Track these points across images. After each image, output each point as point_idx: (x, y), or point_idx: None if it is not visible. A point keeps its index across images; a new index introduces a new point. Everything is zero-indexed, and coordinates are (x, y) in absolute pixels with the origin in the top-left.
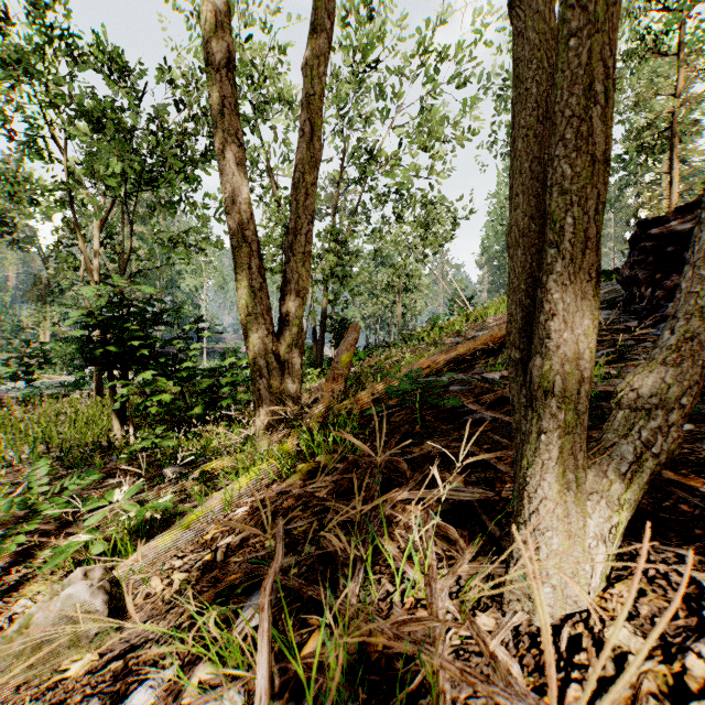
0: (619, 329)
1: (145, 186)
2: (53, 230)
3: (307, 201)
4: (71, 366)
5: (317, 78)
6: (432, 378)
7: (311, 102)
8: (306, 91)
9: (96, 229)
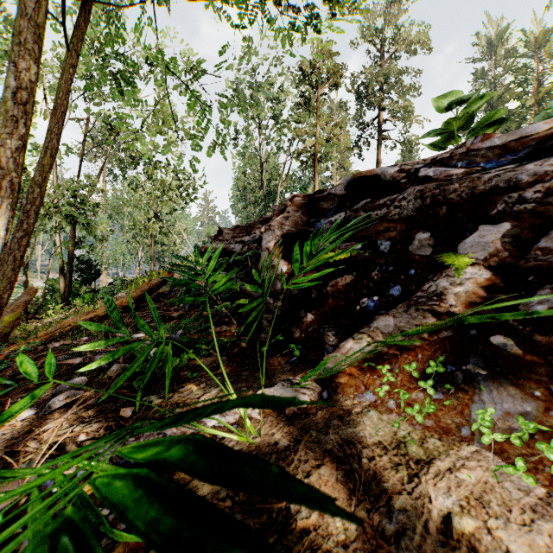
0: None
1: None
2: None
3: None
4: None
5: None
6: None
7: None
8: None
9: None
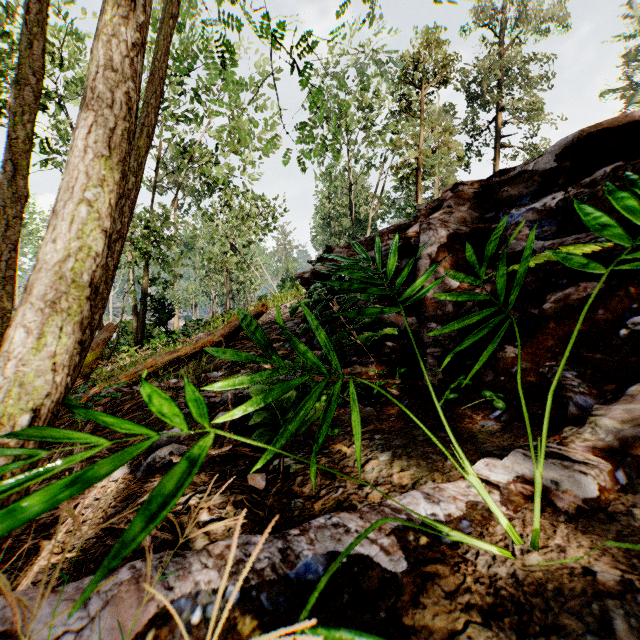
0: (280, 339)
1: None
2: None
3: (10, 231)
4: None
5: (22, 125)
6: (80, 394)
7: (14, 145)
8: (10, 134)
9: None
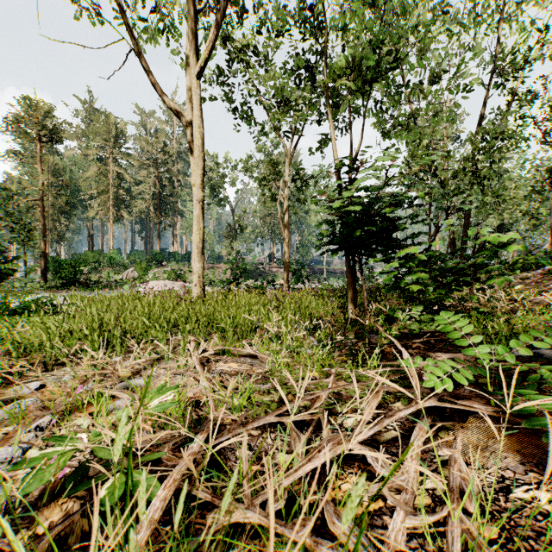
0: None
1: (356, 94)
2: (236, 193)
3: None
4: (246, 279)
5: None
6: None
7: None
8: None
9: (286, 166)
